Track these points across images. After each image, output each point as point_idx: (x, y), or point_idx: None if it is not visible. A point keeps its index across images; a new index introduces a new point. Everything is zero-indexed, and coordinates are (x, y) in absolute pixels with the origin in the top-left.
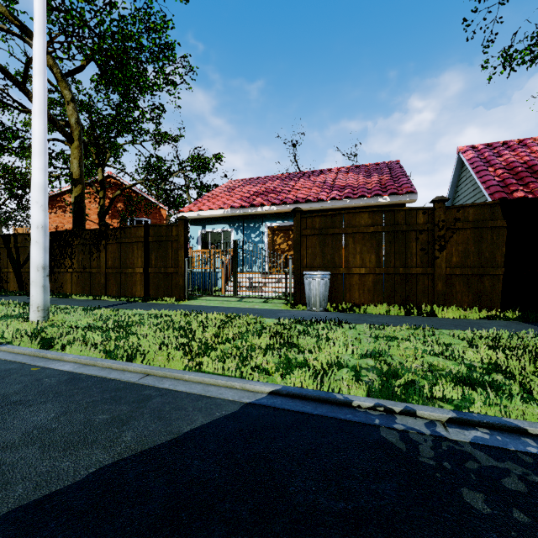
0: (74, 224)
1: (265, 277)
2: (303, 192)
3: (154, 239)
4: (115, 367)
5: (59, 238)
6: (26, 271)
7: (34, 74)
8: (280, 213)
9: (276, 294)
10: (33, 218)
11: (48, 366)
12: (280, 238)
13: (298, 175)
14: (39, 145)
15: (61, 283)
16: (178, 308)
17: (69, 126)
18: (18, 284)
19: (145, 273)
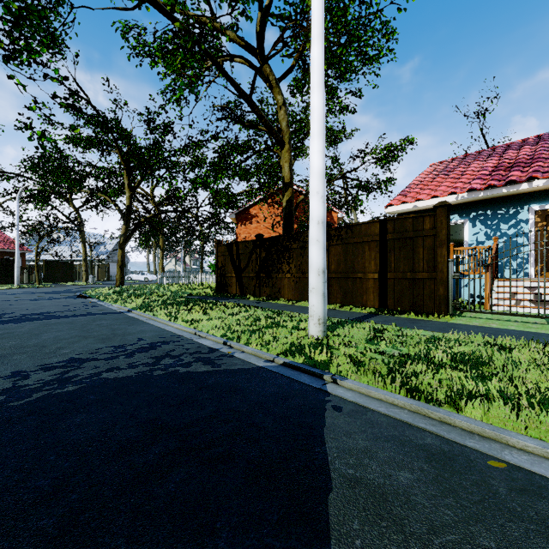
0: (285, 229)
1: None
2: None
3: (394, 236)
4: None
5: (276, 243)
6: (246, 276)
7: (313, 40)
8: None
9: None
10: (313, 212)
11: (504, 457)
12: None
13: None
14: (319, 124)
15: (279, 288)
16: (476, 332)
17: (280, 131)
18: (239, 288)
19: (381, 279)
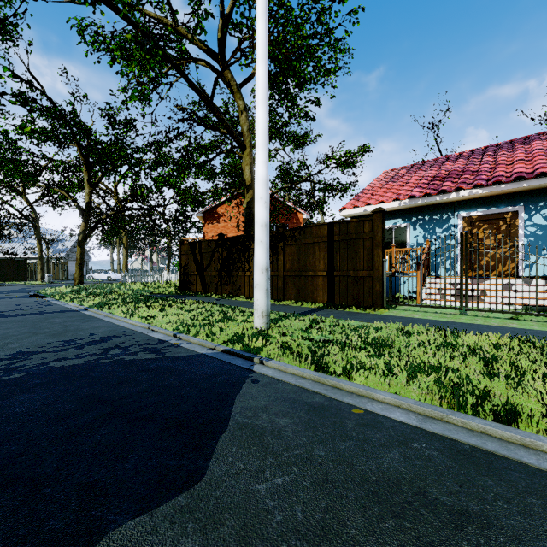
0: (246, 229)
1: (522, 283)
2: (522, 165)
3: (340, 237)
4: (499, 435)
5: (237, 242)
6: (208, 274)
7: (257, 61)
8: (483, 198)
9: (511, 307)
10: (257, 216)
11: (366, 407)
12: (482, 231)
13: (491, 148)
14: (263, 136)
15: (239, 286)
16: (398, 321)
17: (241, 135)
18: (201, 286)
19: (329, 277)
